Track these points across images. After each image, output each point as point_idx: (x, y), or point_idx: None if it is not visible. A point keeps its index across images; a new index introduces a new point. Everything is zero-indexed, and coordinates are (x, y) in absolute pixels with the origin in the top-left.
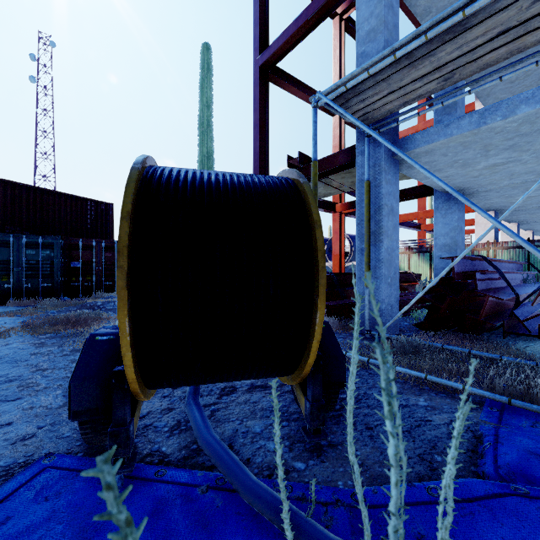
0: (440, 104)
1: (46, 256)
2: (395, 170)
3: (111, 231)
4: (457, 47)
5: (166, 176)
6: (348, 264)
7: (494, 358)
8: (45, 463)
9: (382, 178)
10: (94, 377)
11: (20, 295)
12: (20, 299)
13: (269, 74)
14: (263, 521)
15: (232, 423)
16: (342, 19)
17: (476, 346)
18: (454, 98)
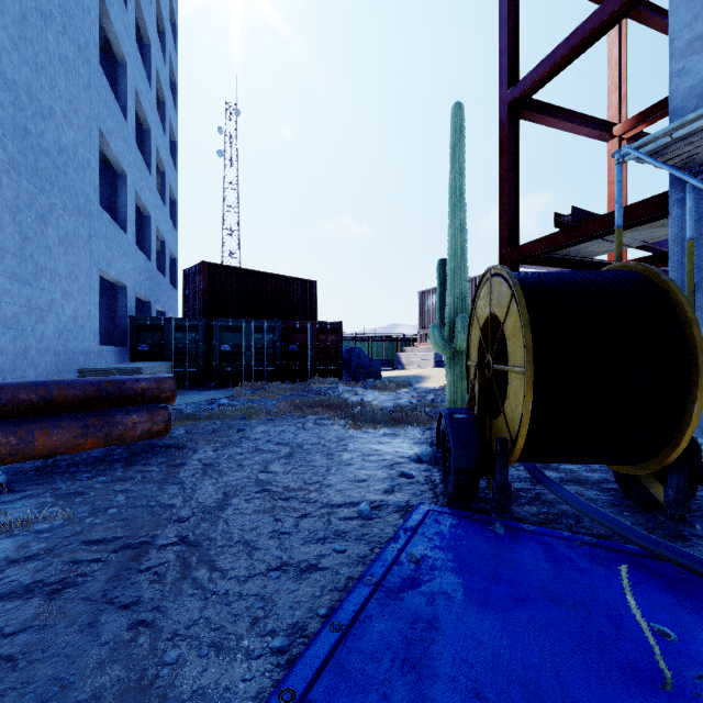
0: None
1: (270, 339)
2: None
3: (315, 311)
4: None
5: (532, 285)
6: None
7: None
8: (426, 508)
9: None
10: (469, 445)
11: (250, 378)
12: (250, 382)
13: (519, 110)
14: (653, 570)
15: (566, 506)
16: None
17: None
18: None
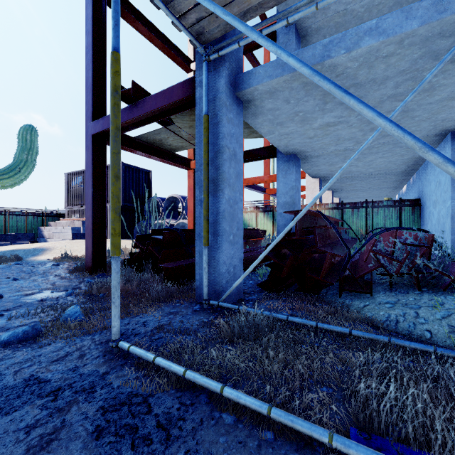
0: (284, 20)
1: None
2: (238, 110)
3: None
4: None
5: None
6: None
7: (343, 332)
8: None
9: (223, 114)
10: None
11: None
12: None
13: None
14: None
15: None
16: None
17: (318, 309)
18: (300, 12)
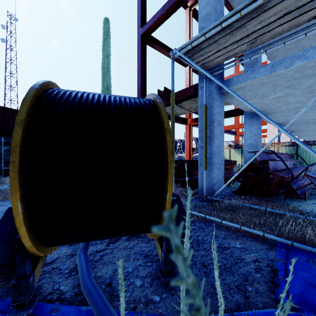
0: (248, 58)
1: (7, 149)
2: (221, 98)
3: None
4: (259, 22)
5: (60, 95)
6: (195, 155)
7: (280, 213)
8: None
9: (214, 103)
10: (6, 241)
11: None
12: None
13: (147, 40)
14: None
15: (113, 265)
16: (191, 10)
17: (269, 205)
18: (256, 55)
